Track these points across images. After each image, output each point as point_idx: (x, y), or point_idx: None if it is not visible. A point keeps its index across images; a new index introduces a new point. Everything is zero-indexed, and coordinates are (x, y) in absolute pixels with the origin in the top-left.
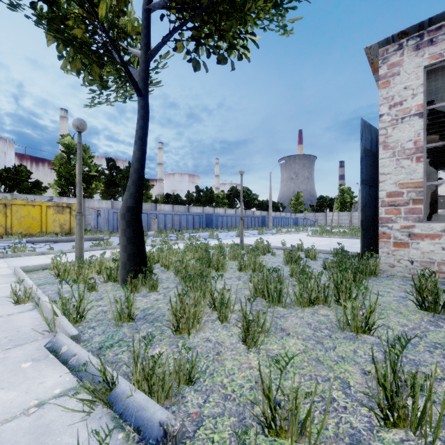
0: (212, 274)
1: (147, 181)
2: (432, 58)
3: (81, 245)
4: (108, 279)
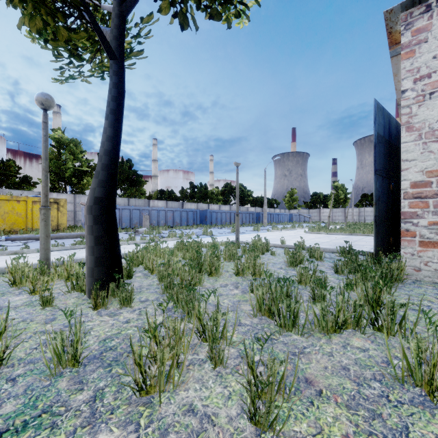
0: (203, 280)
1: (140, 177)
2: None
3: (47, 244)
4: (73, 288)
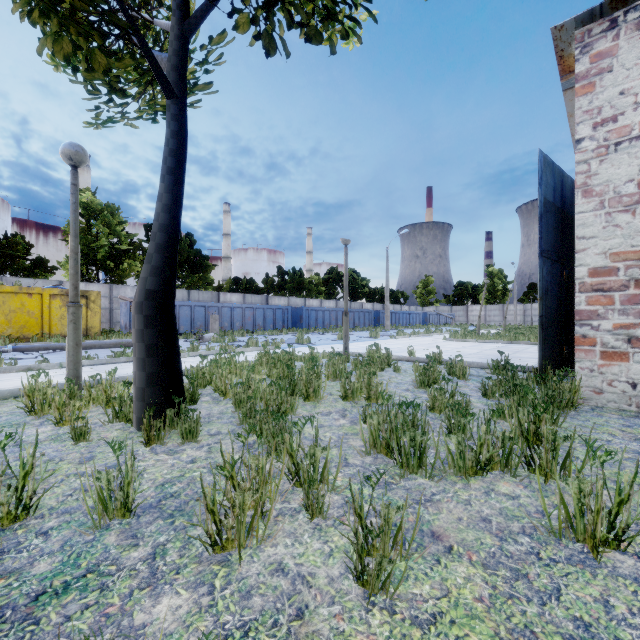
0: (297, 407)
1: (205, 259)
2: None
3: (77, 356)
4: (115, 416)
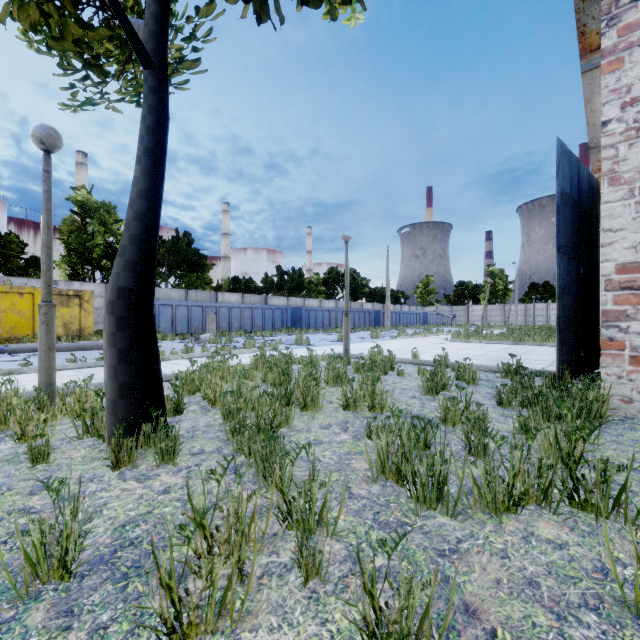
0: (293, 419)
1: (203, 259)
2: None
3: (50, 361)
4: (86, 431)
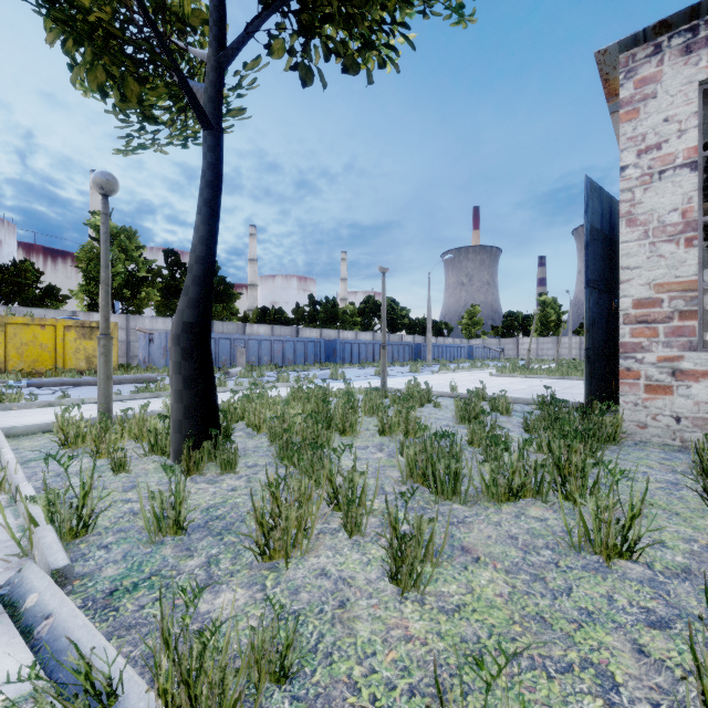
0: (334, 440)
1: (230, 288)
2: None
3: (108, 390)
4: (151, 449)
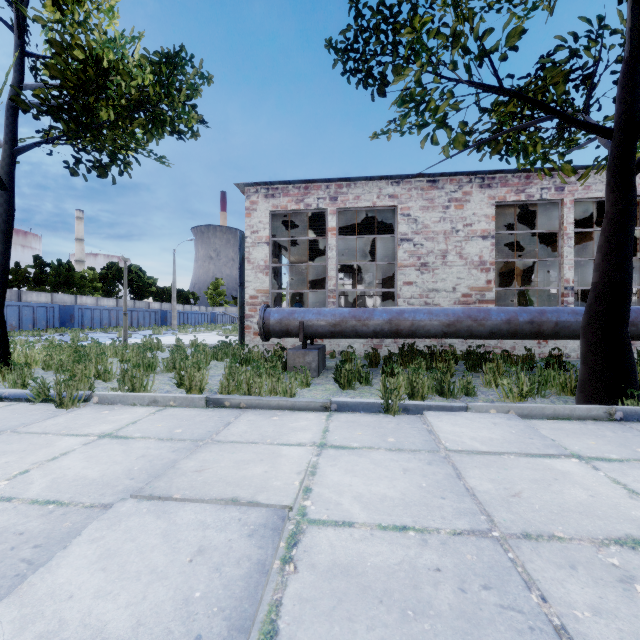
0: None
1: None
2: (273, 207)
3: None
4: None
